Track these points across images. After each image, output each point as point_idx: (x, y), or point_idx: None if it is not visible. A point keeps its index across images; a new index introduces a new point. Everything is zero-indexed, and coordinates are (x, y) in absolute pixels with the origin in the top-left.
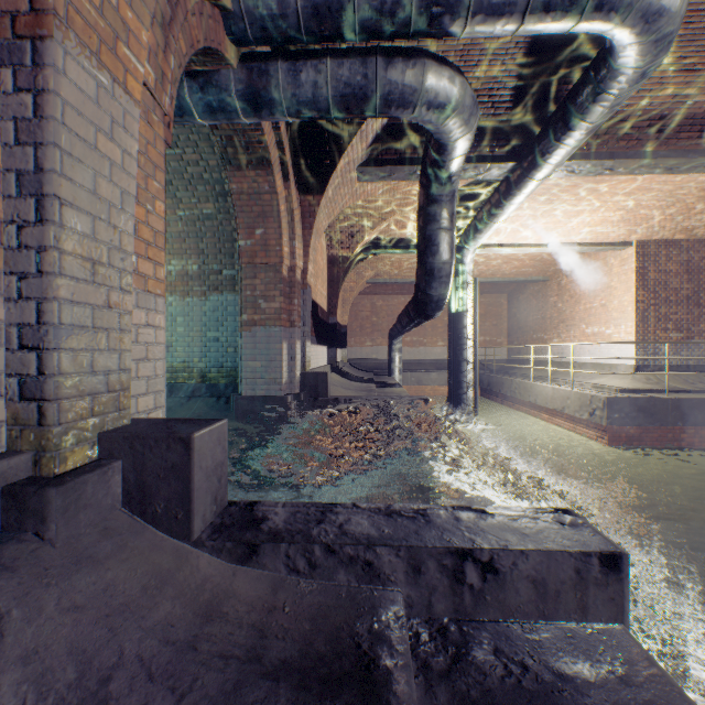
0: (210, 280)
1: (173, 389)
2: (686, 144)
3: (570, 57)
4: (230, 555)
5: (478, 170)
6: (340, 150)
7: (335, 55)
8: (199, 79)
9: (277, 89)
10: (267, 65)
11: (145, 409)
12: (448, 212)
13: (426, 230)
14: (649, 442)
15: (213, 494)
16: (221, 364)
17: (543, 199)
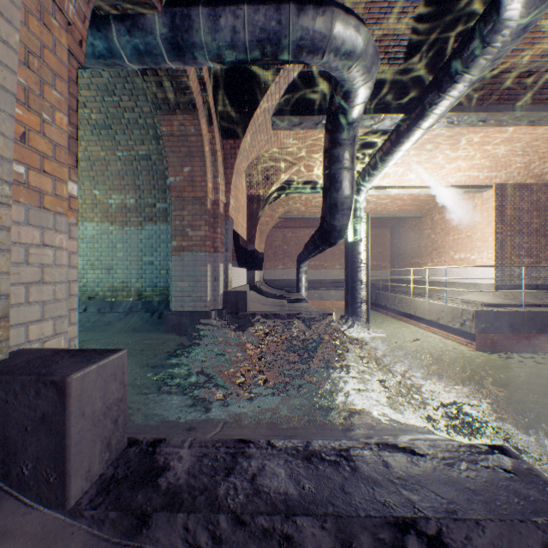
0: (146, 212)
1: (113, 305)
2: (547, 100)
3: (457, 17)
4: (115, 528)
5: (374, 120)
6: (257, 99)
7: (251, 2)
8: (126, 23)
9: (198, 33)
10: (189, 10)
11: (40, 336)
12: (350, 154)
13: (331, 169)
14: (509, 347)
15: (104, 440)
16: (155, 284)
17: (424, 149)
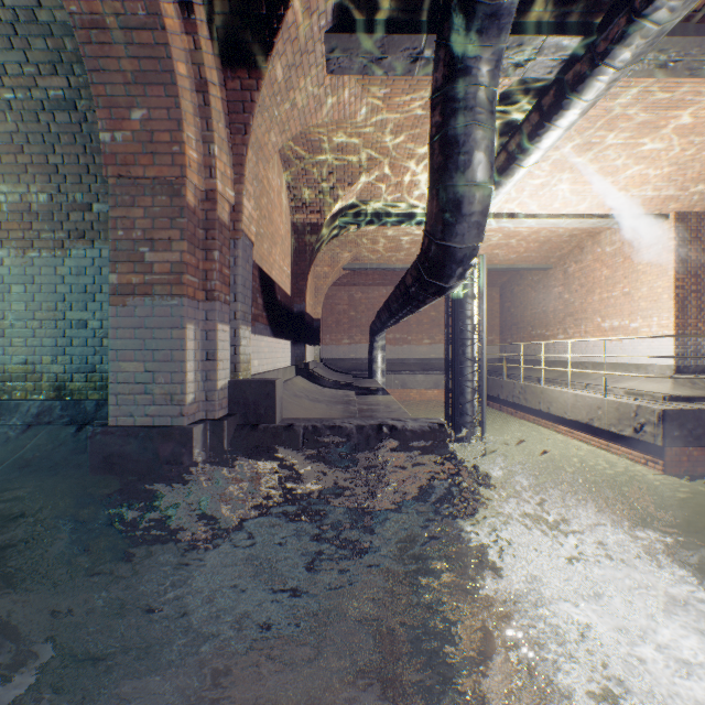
0: (71, 220)
1: (1, 411)
2: None
3: None
4: None
5: (523, 52)
6: None
7: None
8: None
9: None
10: None
11: None
12: (488, 94)
13: (449, 127)
14: None
15: None
16: (92, 366)
17: (582, 142)
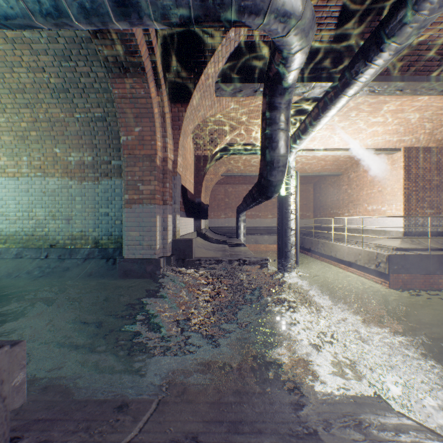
0: (102, 168)
1: (72, 252)
2: None
3: None
4: None
5: (305, 88)
6: (202, 66)
7: None
8: None
9: None
10: None
11: None
12: (285, 116)
13: (268, 130)
14: (417, 285)
15: None
16: (111, 233)
17: (345, 116)
